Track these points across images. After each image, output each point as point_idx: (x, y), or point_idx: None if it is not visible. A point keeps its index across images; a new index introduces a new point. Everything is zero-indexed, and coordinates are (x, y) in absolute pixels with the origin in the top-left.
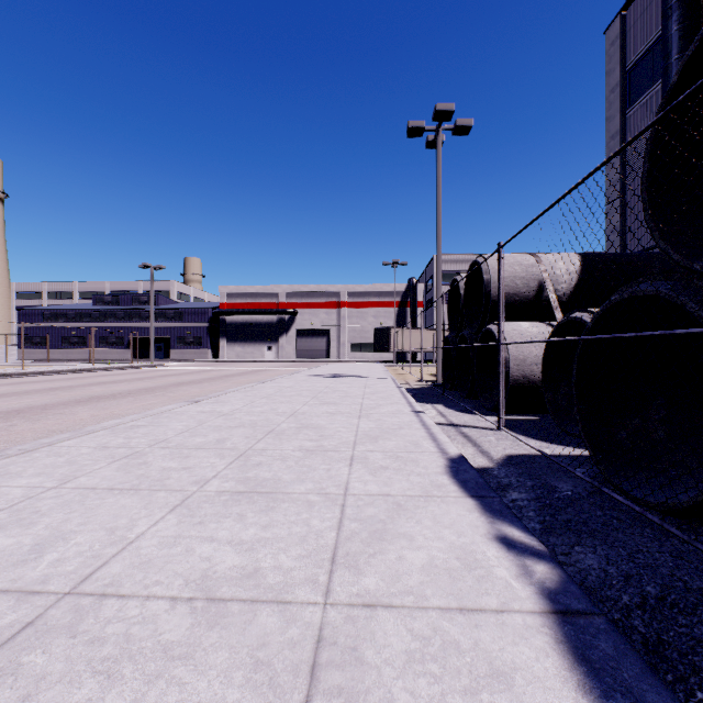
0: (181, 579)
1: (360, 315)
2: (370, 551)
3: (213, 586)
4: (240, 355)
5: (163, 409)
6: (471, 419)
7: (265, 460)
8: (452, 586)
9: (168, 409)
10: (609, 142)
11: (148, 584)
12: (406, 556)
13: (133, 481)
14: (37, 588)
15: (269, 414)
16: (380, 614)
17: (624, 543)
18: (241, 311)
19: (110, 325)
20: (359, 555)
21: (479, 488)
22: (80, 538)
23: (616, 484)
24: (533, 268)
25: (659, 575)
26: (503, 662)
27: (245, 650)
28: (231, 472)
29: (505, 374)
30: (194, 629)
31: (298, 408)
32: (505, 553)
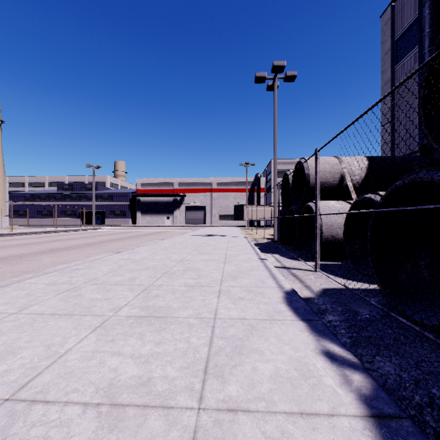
0: (93, 387)
1: (225, 197)
2: (232, 363)
3: (116, 393)
4: (149, 222)
5: (96, 257)
6: (297, 263)
7: (161, 293)
8: (293, 392)
9: (100, 257)
10: (383, 86)
11: (68, 392)
12: (259, 367)
13: (69, 308)
14: None
15: (166, 261)
16: (240, 418)
17: (411, 354)
18: (150, 194)
19: (67, 203)
20: (224, 366)
21: (307, 313)
22: (25, 353)
23: (399, 310)
24: (337, 166)
25: None
26: None
27: None
28: (137, 302)
29: (319, 234)
30: (98, 432)
31: (184, 256)
32: (330, 364)
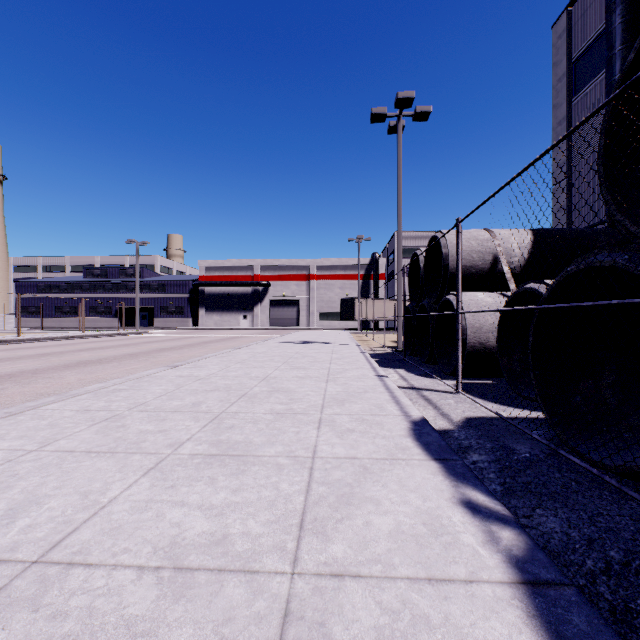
0: (150, 546)
1: (328, 287)
2: (338, 517)
3: (181, 553)
4: (217, 323)
5: (144, 373)
6: (431, 382)
7: (237, 423)
8: (419, 553)
9: (149, 373)
10: (556, 127)
11: (117, 552)
12: (373, 521)
13: (110, 444)
14: (5, 556)
15: (243, 378)
16: (348, 585)
17: (584, 506)
18: (218, 283)
19: (99, 296)
20: (327, 520)
21: (442, 451)
22: (54, 503)
23: (572, 447)
24: (488, 243)
25: (622, 539)
26: (475, 639)
27: (210, 626)
28: (204, 435)
29: (463, 340)
30: (160, 602)
31: (270, 372)
32: (471, 518)
